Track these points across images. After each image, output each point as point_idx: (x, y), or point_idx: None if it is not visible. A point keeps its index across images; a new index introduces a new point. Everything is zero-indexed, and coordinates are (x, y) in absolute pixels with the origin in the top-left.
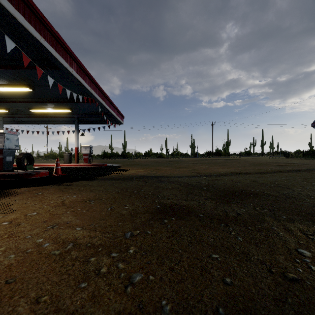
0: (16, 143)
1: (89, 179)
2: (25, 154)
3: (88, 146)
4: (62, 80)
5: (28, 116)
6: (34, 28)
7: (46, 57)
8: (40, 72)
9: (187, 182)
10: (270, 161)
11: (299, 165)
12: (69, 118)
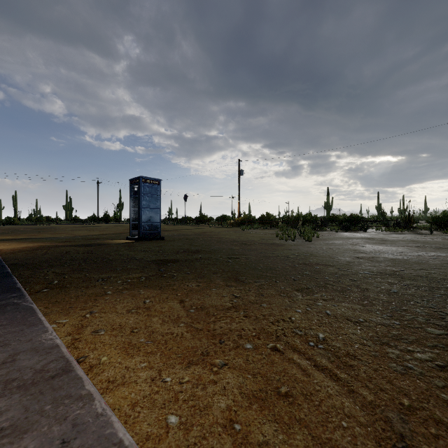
0: None
1: None
2: None
3: None
4: None
5: None
6: None
7: None
8: None
9: (70, 238)
10: None
11: None
12: None
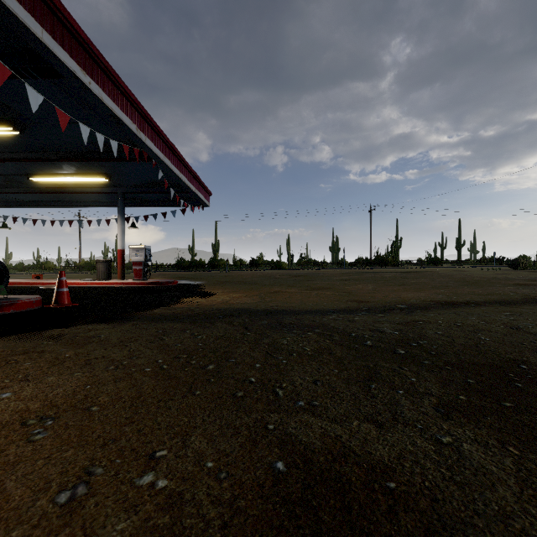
0: None
1: (117, 319)
2: None
3: (143, 247)
4: (76, 110)
5: (31, 191)
6: None
7: (28, 48)
8: (4, 72)
9: (346, 329)
10: (491, 275)
11: None
12: (109, 196)
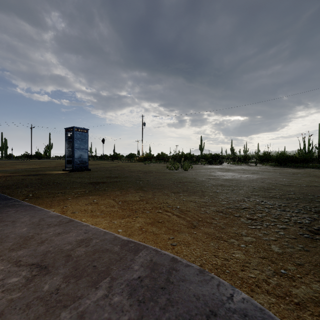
0: None
1: None
2: None
3: None
4: None
5: None
6: None
7: None
8: None
9: (15, 170)
10: None
11: None
12: None
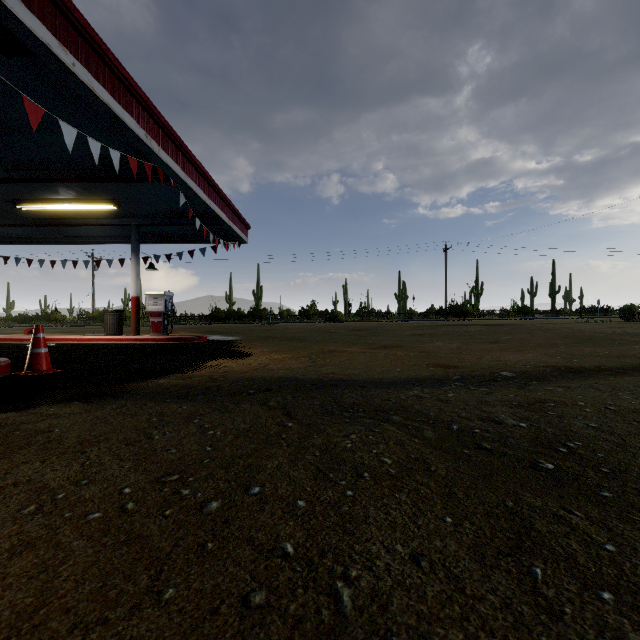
0: None
1: (101, 396)
2: None
3: (162, 294)
4: (63, 109)
5: (22, 223)
6: None
7: None
8: None
9: (441, 416)
10: (606, 329)
11: None
12: (121, 230)
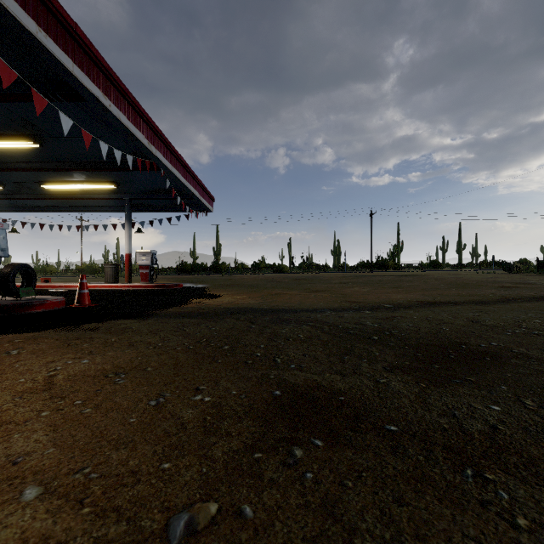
0: (2, 245)
1: (139, 316)
2: (18, 265)
3: (149, 251)
4: (93, 126)
5: (41, 197)
6: (21, 8)
7: (57, 77)
8: (41, 102)
9: (335, 323)
10: (482, 278)
11: (542, 286)
12: (115, 202)
